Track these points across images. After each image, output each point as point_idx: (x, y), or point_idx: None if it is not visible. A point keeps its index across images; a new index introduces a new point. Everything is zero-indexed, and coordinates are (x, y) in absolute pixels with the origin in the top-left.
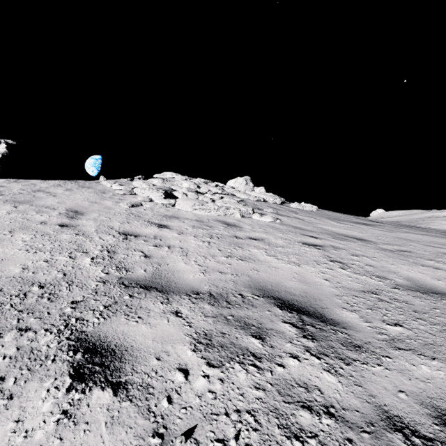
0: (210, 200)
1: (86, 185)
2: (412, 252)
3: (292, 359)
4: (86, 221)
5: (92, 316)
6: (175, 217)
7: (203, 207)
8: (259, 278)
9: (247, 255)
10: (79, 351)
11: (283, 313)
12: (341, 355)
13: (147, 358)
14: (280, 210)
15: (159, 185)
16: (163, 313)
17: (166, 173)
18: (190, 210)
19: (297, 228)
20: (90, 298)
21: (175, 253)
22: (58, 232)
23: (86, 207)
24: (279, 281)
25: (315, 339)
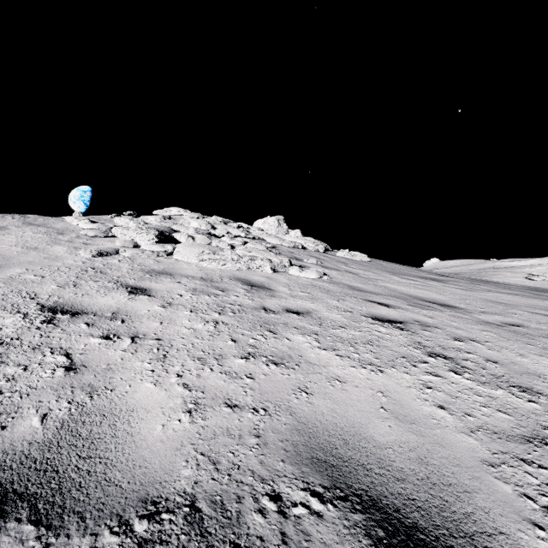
0: (229, 246)
1: (36, 222)
2: (526, 326)
3: None
4: None
5: None
6: (168, 274)
7: (216, 256)
8: (314, 416)
9: (285, 350)
10: None
11: None
12: None
13: None
14: (325, 261)
15: (154, 224)
16: None
17: (171, 209)
18: (195, 261)
19: (354, 288)
20: None
21: (142, 353)
22: None
23: (9, 256)
24: (355, 421)
25: None
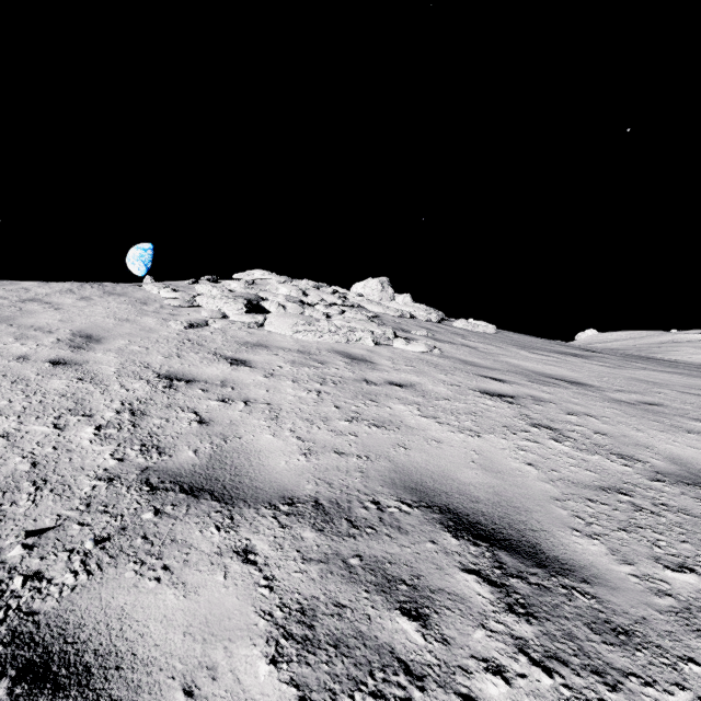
0: (324, 316)
1: (116, 291)
2: (665, 406)
3: (491, 679)
4: (102, 354)
5: (64, 566)
6: (263, 346)
7: (312, 328)
8: (409, 463)
9: (387, 416)
10: (4, 675)
11: (460, 546)
12: (593, 659)
13: (162, 691)
14: (438, 333)
15: (239, 291)
16: (217, 554)
17: (254, 272)
18: (289, 332)
19: (468, 363)
20: (73, 520)
21: (257, 414)
22: (46, 375)
23: (108, 328)
24: (445, 469)
25: (532, 616)
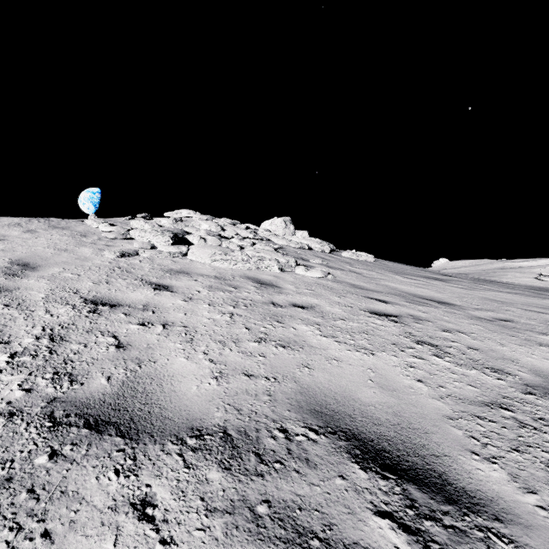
0: (238, 247)
1: (60, 225)
2: (515, 322)
3: None
4: (35, 280)
5: None
6: (185, 273)
7: (227, 257)
8: (314, 384)
9: (291, 336)
10: None
11: (369, 480)
12: None
13: None
14: (330, 261)
15: (168, 226)
16: (111, 509)
17: (181, 211)
18: (208, 261)
19: (356, 286)
20: None
21: (174, 337)
22: None
23: (46, 257)
24: (346, 388)
25: None
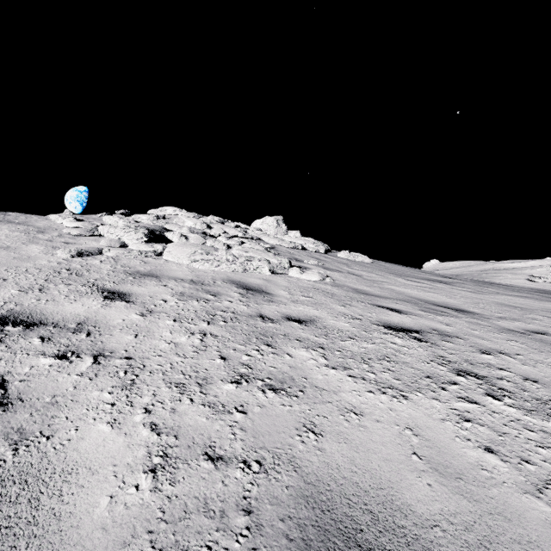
0: (224, 246)
1: (16, 220)
2: None
3: None
4: None
5: None
6: (154, 276)
7: (209, 257)
8: (326, 472)
9: (286, 370)
10: None
11: None
12: None
13: None
14: (326, 262)
15: (146, 223)
16: None
17: (166, 209)
18: (186, 261)
19: (360, 291)
20: None
21: (104, 378)
22: None
23: None
24: (382, 479)
25: None
